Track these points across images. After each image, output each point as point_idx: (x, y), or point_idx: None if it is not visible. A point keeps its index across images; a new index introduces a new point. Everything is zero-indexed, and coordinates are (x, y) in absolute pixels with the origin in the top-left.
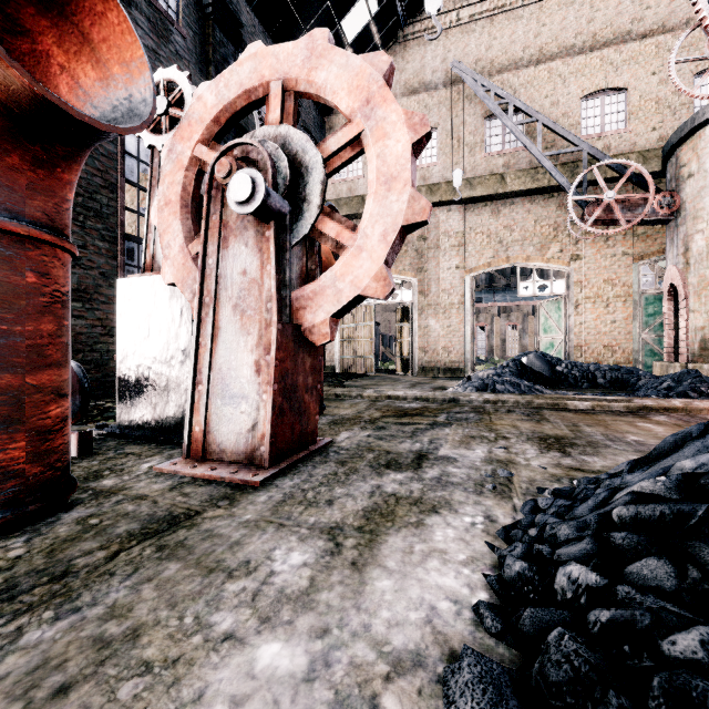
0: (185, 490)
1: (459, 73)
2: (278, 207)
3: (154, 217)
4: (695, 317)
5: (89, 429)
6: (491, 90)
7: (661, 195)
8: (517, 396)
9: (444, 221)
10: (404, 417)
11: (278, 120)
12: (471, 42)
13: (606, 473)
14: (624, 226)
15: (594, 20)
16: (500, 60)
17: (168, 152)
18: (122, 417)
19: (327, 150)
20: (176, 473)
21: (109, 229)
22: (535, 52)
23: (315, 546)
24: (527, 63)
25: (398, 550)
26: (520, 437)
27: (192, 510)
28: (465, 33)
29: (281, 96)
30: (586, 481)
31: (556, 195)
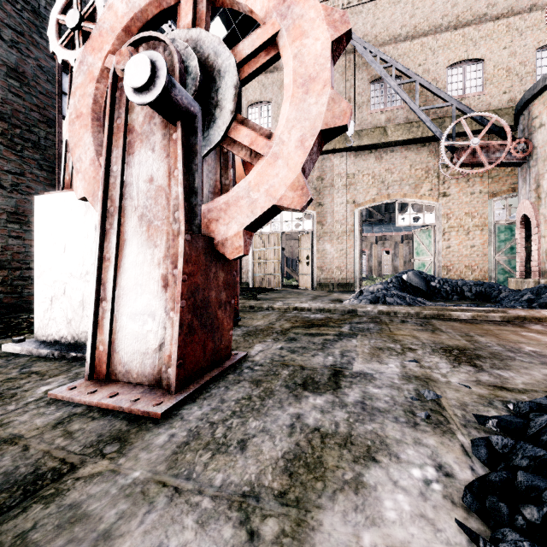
0: (72, 426)
1: (351, 42)
2: (185, 103)
3: (66, 131)
4: (545, 241)
5: (4, 344)
6: (377, 55)
7: (517, 142)
8: (407, 307)
9: (338, 164)
10: (312, 327)
11: (190, 25)
12: (359, 21)
13: (545, 397)
14: (486, 167)
15: (457, 5)
16: (382, 36)
17: (79, 64)
18: (39, 331)
19: (240, 53)
20: (71, 400)
21: (46, 160)
22: (410, 30)
23: (219, 540)
24: (404, 39)
25: (340, 545)
26: (424, 348)
27: (66, 462)
28: (355, 14)
29: (193, 1)
30: (528, 408)
31: (427, 145)
